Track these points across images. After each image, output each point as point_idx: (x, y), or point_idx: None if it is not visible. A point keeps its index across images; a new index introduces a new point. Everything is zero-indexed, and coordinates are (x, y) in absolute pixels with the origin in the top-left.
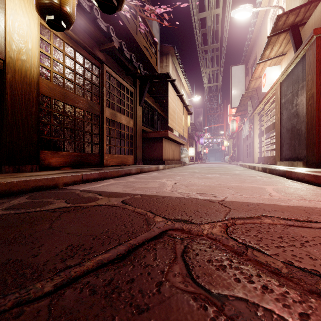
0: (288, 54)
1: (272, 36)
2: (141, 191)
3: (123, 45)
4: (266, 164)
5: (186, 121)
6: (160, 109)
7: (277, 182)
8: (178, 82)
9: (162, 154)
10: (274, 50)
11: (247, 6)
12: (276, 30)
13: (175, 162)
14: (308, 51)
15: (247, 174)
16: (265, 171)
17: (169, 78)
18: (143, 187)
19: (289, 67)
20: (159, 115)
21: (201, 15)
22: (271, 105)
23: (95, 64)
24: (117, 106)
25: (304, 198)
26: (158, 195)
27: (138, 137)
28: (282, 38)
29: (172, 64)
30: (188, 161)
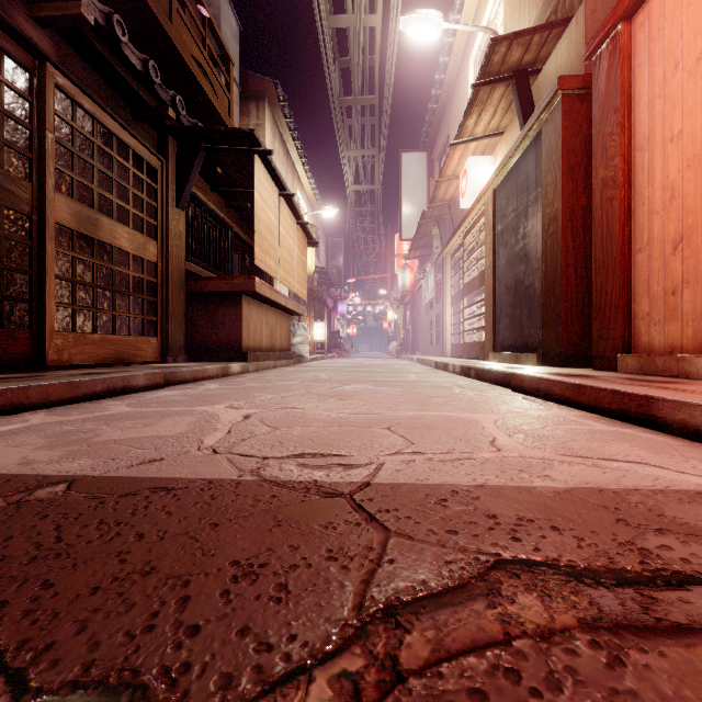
0: (507, 134)
1: (480, 85)
2: (95, 462)
3: (118, 26)
4: (468, 358)
5: (305, 260)
6: (240, 225)
7: (497, 401)
8: (287, 169)
9: (241, 334)
10: (483, 120)
11: (432, 13)
12: (488, 74)
13: (277, 356)
14: (548, 124)
15: (433, 383)
16: (468, 374)
17: (256, 147)
18: (123, 439)
19: (511, 158)
20: (237, 239)
21: (338, 22)
22: (477, 237)
23: (11, 55)
24: (100, 196)
25: (578, 453)
26: (143, 479)
27: (172, 289)
28: (499, 95)
29: (273, 126)
30: (312, 352)
